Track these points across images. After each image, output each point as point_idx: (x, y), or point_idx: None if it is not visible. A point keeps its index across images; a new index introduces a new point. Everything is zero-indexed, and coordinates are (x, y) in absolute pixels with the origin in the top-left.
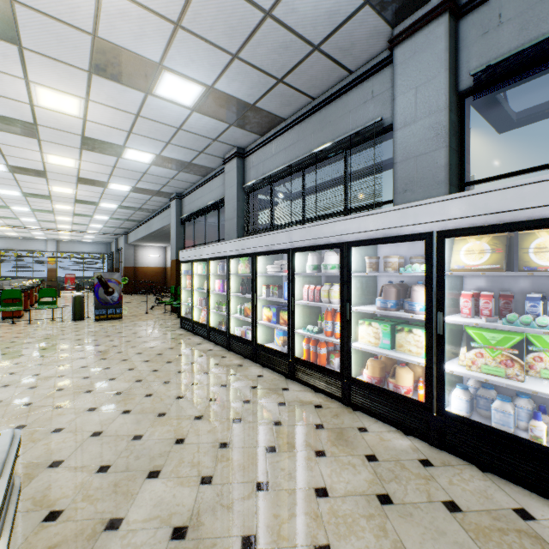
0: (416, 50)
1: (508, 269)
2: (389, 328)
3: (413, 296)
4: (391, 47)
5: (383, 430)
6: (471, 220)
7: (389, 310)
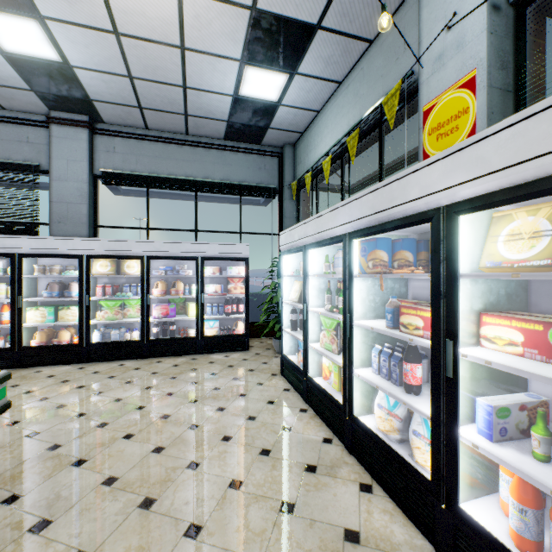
0: (68, 136)
1: (118, 274)
2: (54, 309)
3: (71, 288)
4: (49, 122)
5: (53, 367)
6: (103, 252)
7: (55, 297)
